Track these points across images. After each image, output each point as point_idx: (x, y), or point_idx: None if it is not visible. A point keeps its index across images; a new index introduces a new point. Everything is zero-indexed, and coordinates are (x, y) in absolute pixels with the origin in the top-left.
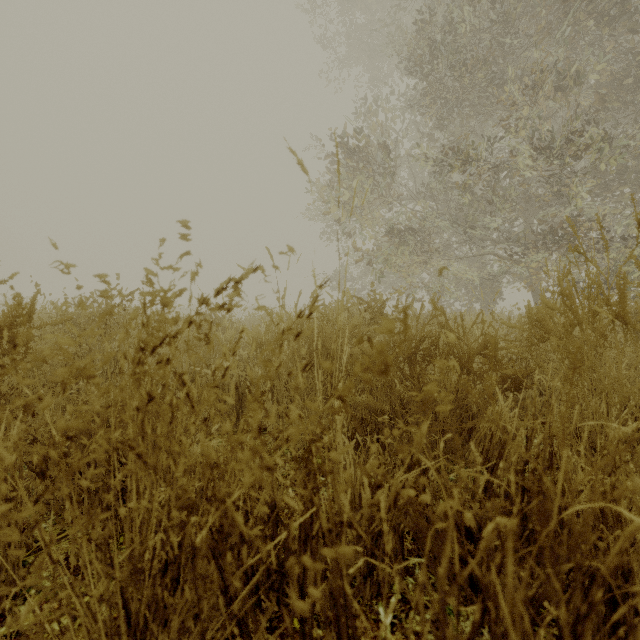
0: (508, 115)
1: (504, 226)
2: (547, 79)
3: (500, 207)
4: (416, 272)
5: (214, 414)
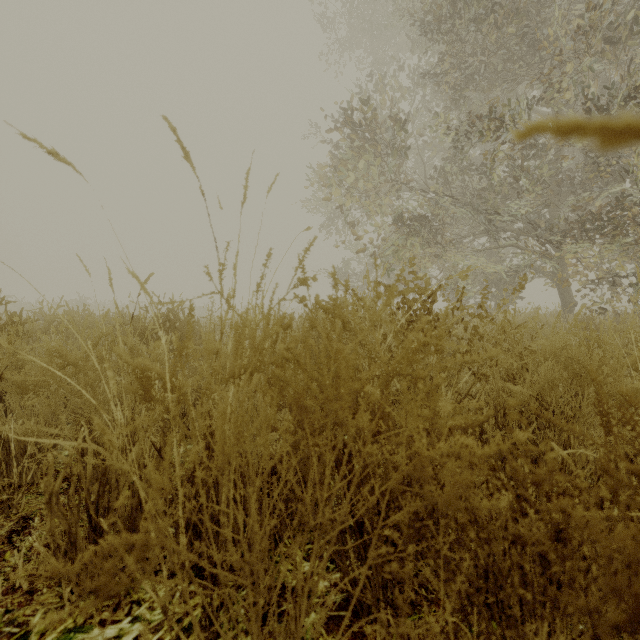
0: (550, 70)
1: (528, 215)
2: (601, 24)
3: (530, 189)
4: (429, 266)
5: (70, 550)
